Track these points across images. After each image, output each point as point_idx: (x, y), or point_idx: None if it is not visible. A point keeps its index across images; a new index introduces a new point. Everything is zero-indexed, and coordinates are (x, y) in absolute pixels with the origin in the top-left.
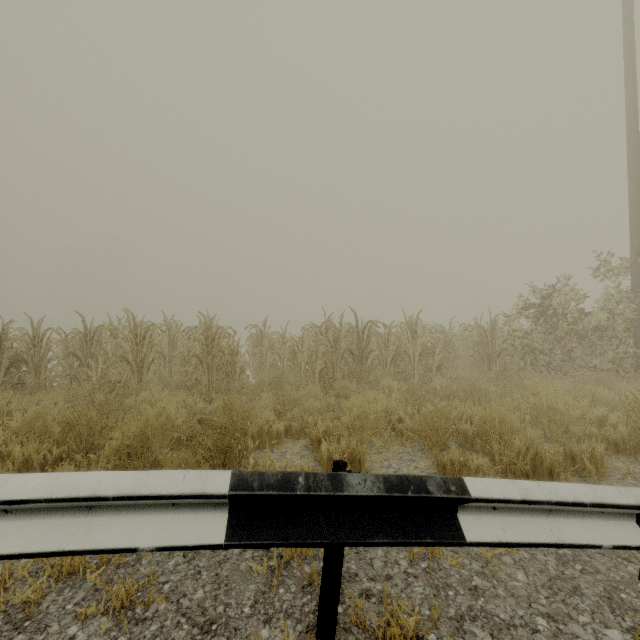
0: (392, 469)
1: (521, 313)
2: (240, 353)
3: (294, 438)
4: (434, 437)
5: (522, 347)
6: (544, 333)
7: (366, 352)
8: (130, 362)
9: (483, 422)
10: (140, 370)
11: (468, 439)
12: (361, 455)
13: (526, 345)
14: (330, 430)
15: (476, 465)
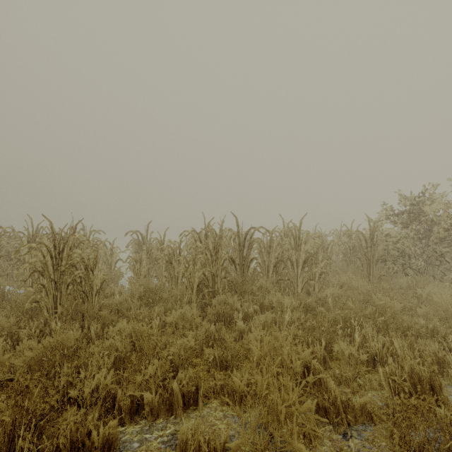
0: None
1: (389, 219)
2: (97, 266)
3: (147, 421)
4: None
5: (394, 252)
6: (412, 238)
7: (248, 260)
8: None
9: None
10: None
11: None
12: None
13: (398, 250)
14: None
15: None
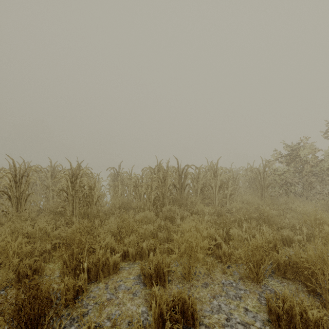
0: (223, 314)
1: (278, 160)
2: (96, 188)
3: (131, 261)
4: (255, 270)
5: (280, 181)
6: (293, 172)
7: (184, 185)
8: (10, 195)
9: (301, 258)
10: (18, 201)
11: (280, 267)
12: (194, 309)
13: (282, 180)
14: (160, 264)
15: (317, 318)
